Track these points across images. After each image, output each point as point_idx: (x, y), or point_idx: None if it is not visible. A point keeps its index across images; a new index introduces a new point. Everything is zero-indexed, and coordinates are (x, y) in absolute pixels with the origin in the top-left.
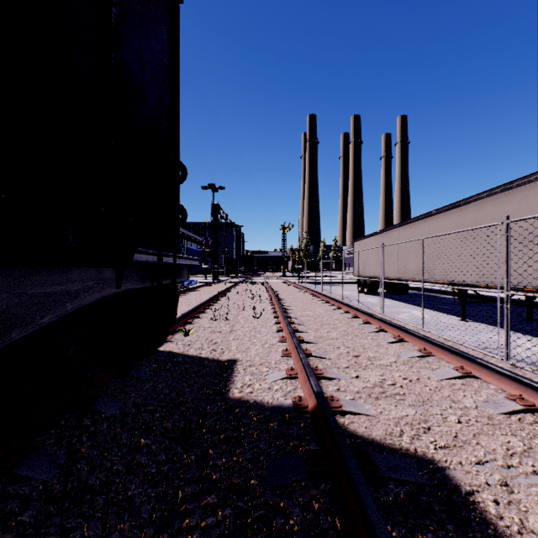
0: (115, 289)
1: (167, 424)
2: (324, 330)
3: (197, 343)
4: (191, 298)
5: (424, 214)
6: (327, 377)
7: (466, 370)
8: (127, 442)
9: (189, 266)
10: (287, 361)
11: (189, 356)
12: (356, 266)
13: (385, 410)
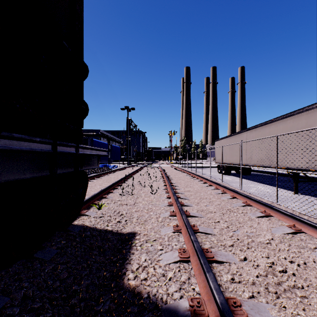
0: None
1: None
2: (203, 204)
3: (106, 216)
4: (111, 177)
5: (266, 122)
6: (218, 260)
7: None
8: None
9: (96, 155)
10: (178, 238)
11: (97, 229)
12: (216, 156)
13: None
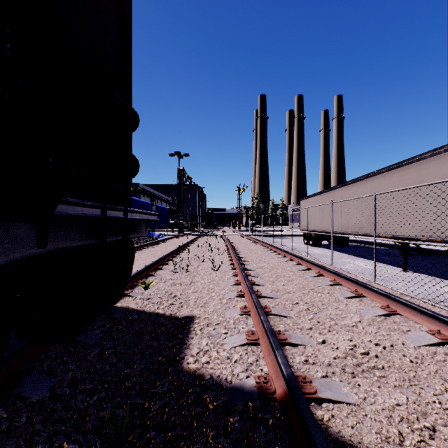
0: (36, 249)
1: (104, 412)
2: (280, 283)
3: (156, 297)
4: (157, 250)
5: (367, 175)
6: (291, 343)
7: (445, 335)
8: None
9: (145, 220)
10: (247, 321)
11: (146, 312)
12: (302, 221)
13: (369, 395)
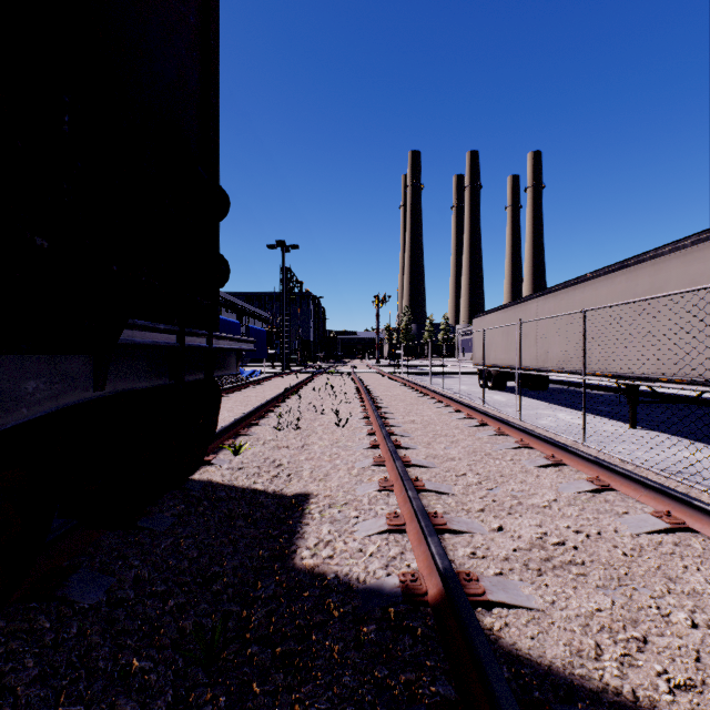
0: (91, 392)
1: (185, 622)
2: (439, 446)
3: (251, 466)
4: (250, 396)
5: (575, 279)
6: (453, 529)
7: (676, 518)
8: (105, 668)
9: (237, 351)
10: (388, 499)
11: (237, 488)
12: (476, 351)
13: (559, 598)
